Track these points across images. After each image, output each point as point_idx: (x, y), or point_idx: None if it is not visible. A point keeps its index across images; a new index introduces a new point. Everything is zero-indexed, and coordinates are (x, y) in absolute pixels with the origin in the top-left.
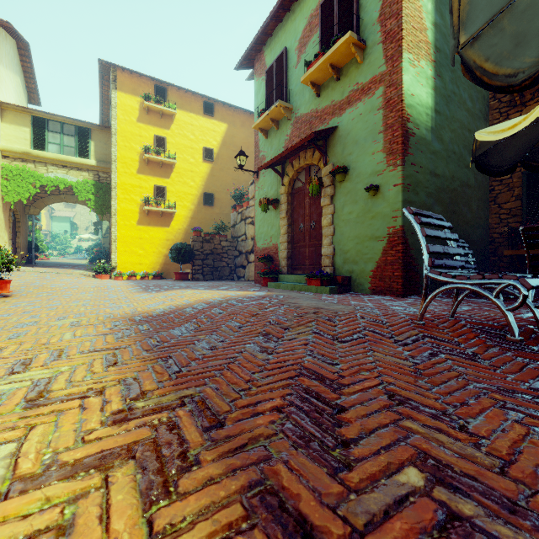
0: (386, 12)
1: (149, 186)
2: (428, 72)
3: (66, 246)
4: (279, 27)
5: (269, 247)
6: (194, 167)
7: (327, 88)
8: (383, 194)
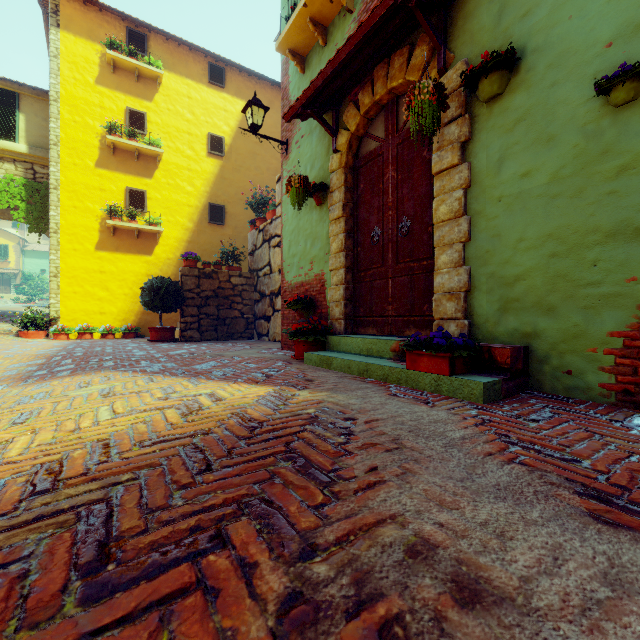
0: None
1: (117, 189)
2: None
3: (42, 289)
4: None
5: (309, 280)
6: (192, 163)
7: None
8: None
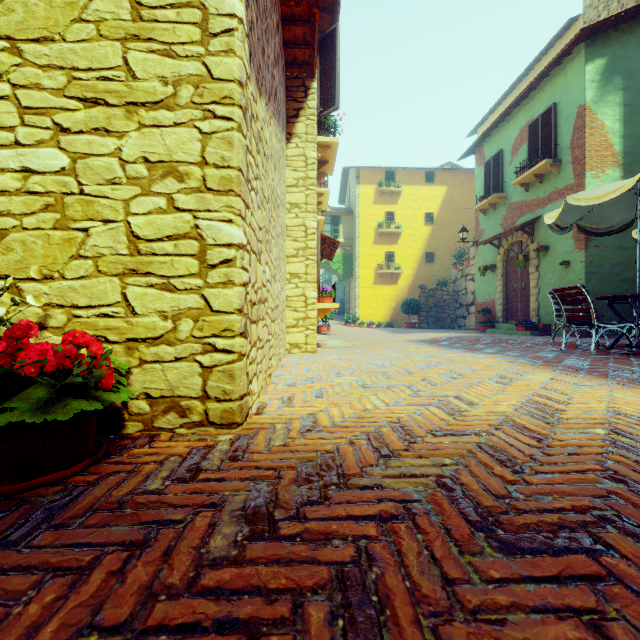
0: (574, 143)
1: (381, 253)
2: (615, 175)
3: None
4: (495, 130)
5: (488, 302)
6: (416, 231)
7: (533, 186)
8: (572, 267)
